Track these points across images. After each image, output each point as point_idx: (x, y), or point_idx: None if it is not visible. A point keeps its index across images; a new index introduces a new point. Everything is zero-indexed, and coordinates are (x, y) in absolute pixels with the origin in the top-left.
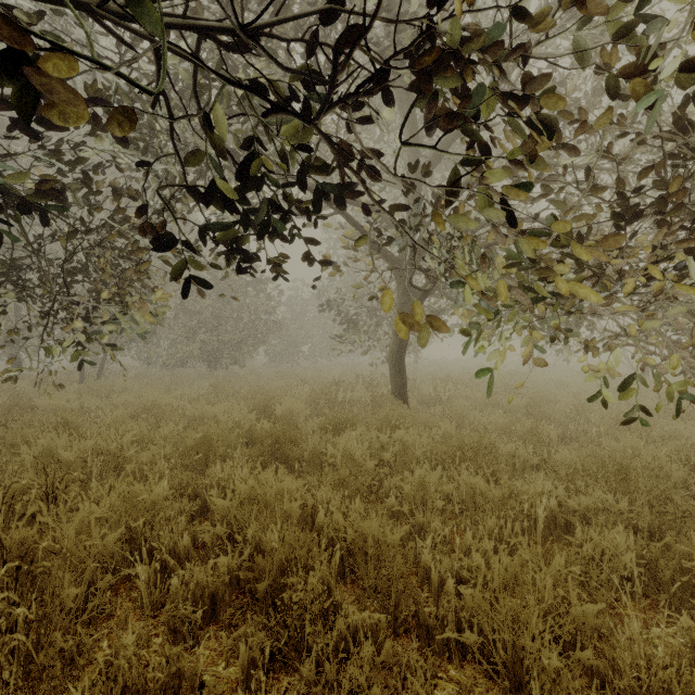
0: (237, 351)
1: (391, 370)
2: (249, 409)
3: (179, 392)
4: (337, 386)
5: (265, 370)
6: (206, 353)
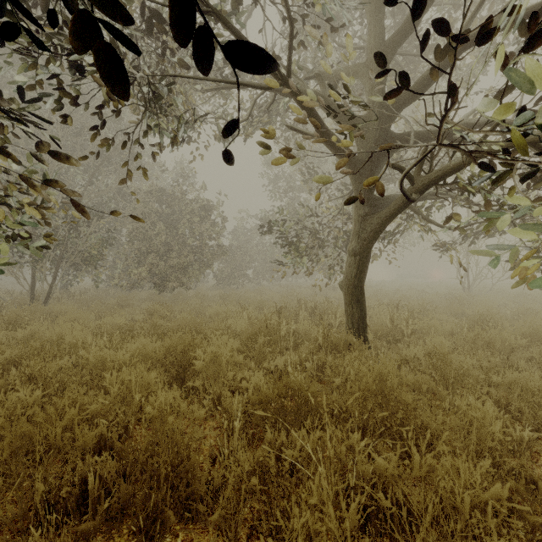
0: (183, 274)
1: (346, 300)
2: (159, 357)
3: (107, 320)
4: (278, 314)
5: (212, 292)
6: (156, 276)
